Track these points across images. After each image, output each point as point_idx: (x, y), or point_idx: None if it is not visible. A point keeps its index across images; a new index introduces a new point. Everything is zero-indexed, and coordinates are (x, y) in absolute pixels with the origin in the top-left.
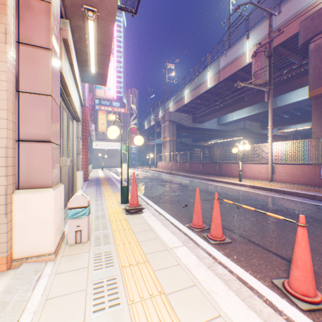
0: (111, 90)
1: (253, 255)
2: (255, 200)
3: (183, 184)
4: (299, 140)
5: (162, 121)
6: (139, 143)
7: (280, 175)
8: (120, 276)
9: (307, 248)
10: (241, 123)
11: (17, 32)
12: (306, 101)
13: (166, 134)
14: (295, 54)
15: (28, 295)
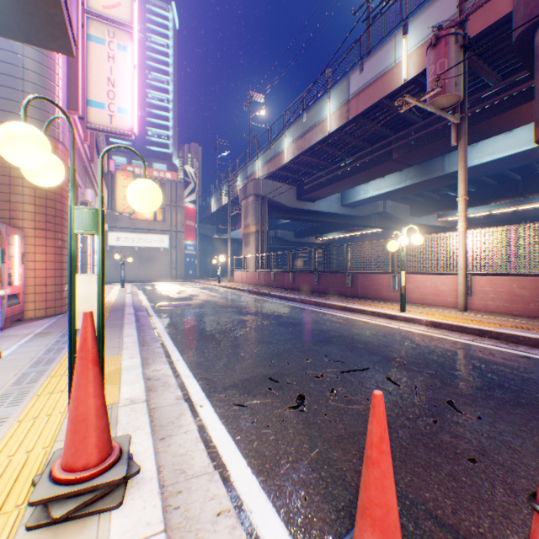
0: (126, 113)
1: None
2: (473, 368)
3: (284, 318)
4: (529, 224)
5: (243, 195)
6: (143, 202)
7: (483, 298)
8: None
9: None
10: (380, 203)
11: None
12: (495, 165)
13: (250, 219)
14: (491, 67)
15: None
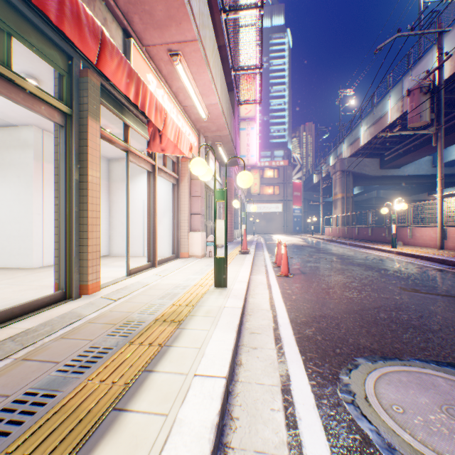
0: (253, 157)
1: None
2: (366, 260)
3: (321, 249)
4: None
5: (332, 171)
6: (253, 210)
7: (452, 242)
8: None
9: (285, 255)
10: None
11: (190, 176)
12: None
13: (337, 189)
14: None
15: (194, 260)
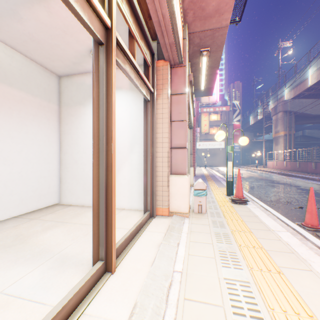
0: (214, 95)
1: None
2: None
3: (301, 187)
4: None
5: (273, 112)
6: (243, 143)
7: None
8: (230, 233)
9: None
10: None
11: (170, 89)
12: None
13: (279, 127)
14: None
15: (181, 227)
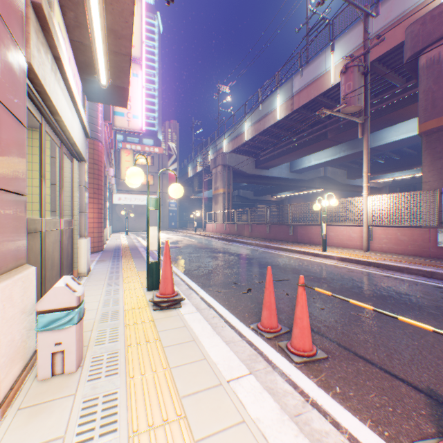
0: (138, 119)
1: (367, 385)
2: (350, 280)
3: (243, 255)
4: (406, 193)
5: (213, 165)
6: (177, 194)
7: (380, 243)
8: None
9: None
10: (321, 169)
11: None
12: (409, 141)
13: (219, 183)
14: (396, 73)
15: None
